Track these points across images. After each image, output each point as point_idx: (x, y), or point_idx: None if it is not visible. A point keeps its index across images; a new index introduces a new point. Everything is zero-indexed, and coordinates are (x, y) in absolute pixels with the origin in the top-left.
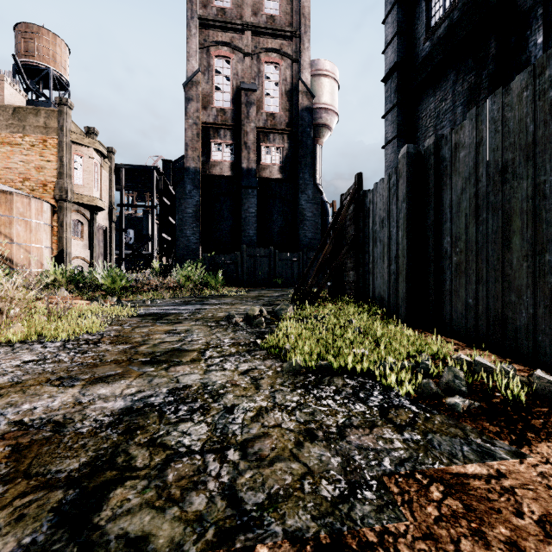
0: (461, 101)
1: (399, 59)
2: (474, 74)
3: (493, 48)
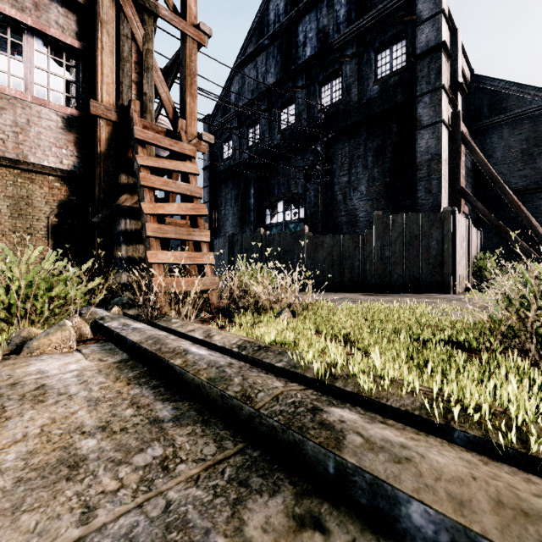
0: (234, 198)
1: (210, 163)
2: (238, 190)
3: (243, 184)
